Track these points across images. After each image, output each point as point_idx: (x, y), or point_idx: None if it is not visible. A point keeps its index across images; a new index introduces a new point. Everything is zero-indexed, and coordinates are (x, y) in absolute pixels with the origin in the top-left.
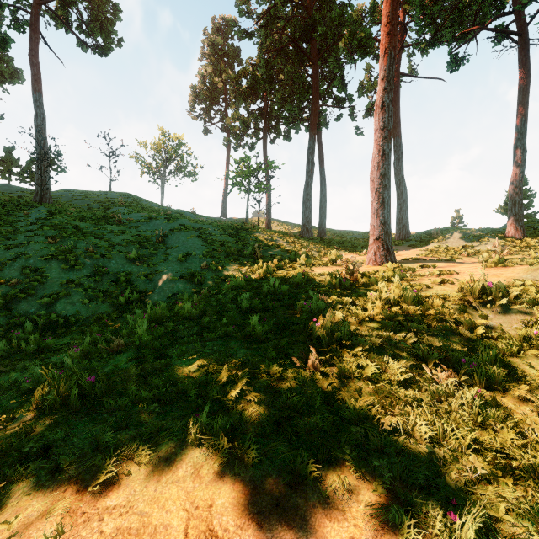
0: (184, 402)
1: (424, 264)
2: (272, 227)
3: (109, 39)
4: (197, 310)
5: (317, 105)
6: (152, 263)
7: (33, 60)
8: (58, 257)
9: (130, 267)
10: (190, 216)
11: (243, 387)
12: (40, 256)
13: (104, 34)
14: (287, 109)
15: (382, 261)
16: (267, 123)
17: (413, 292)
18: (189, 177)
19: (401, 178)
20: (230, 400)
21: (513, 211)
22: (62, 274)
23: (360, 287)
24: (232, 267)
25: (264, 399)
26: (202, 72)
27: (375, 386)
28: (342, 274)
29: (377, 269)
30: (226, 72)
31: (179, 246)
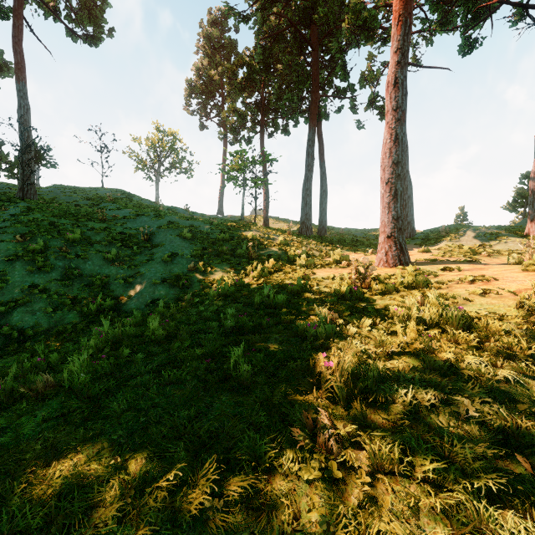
0: (94, 534)
1: (445, 265)
2: (270, 225)
3: (99, 27)
4: (166, 330)
5: (318, 94)
6: (134, 263)
7: (16, 47)
8: (24, 257)
9: (108, 268)
10: (183, 212)
11: (204, 502)
12: (4, 256)
13: (93, 22)
14: (285, 98)
15: (395, 262)
16: (264, 117)
17: (461, 311)
18: (185, 173)
19: (406, 172)
20: (177, 531)
21: (534, 206)
22: (26, 278)
23: (376, 296)
24: (223, 268)
25: (241, 532)
26: (197, 64)
27: (438, 495)
28: (351, 279)
29: (390, 271)
30: (223, 65)
31: (166, 245)
